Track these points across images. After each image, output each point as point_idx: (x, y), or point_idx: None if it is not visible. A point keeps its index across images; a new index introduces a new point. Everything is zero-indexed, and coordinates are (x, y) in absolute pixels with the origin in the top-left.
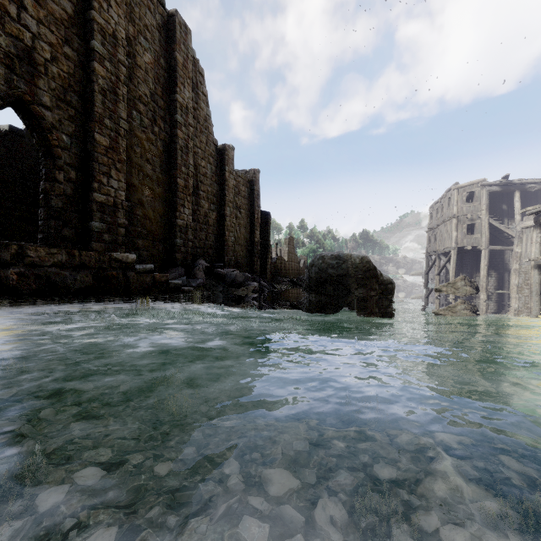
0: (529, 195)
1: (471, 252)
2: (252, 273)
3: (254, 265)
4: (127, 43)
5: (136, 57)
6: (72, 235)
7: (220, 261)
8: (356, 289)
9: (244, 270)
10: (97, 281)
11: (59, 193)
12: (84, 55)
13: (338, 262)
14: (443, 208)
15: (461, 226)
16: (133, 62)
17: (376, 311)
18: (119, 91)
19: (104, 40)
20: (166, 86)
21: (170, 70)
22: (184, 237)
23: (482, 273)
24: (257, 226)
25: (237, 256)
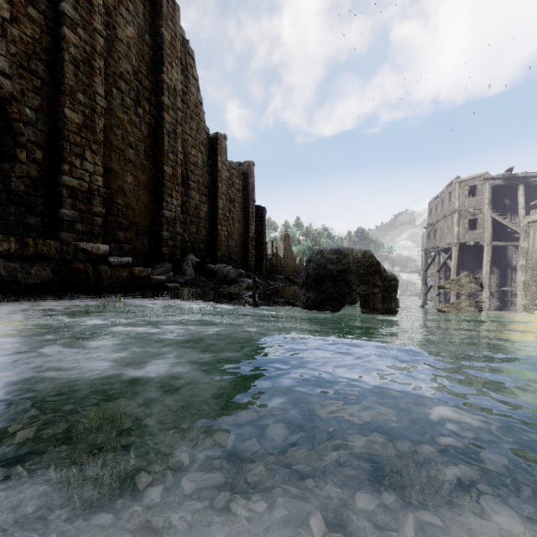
0: (533, 189)
1: (472, 248)
2: (246, 270)
3: (248, 262)
4: (105, 12)
5: (116, 30)
6: (37, 223)
7: (212, 257)
8: (358, 286)
9: (238, 266)
10: (59, 275)
11: (21, 175)
12: (52, 19)
13: (338, 257)
14: (443, 203)
15: (462, 222)
16: (113, 35)
17: (379, 310)
18: (95, 64)
19: (76, 3)
20: (152, 65)
21: (156, 48)
22: (172, 229)
23: (484, 270)
24: (252, 220)
25: (230, 252)
